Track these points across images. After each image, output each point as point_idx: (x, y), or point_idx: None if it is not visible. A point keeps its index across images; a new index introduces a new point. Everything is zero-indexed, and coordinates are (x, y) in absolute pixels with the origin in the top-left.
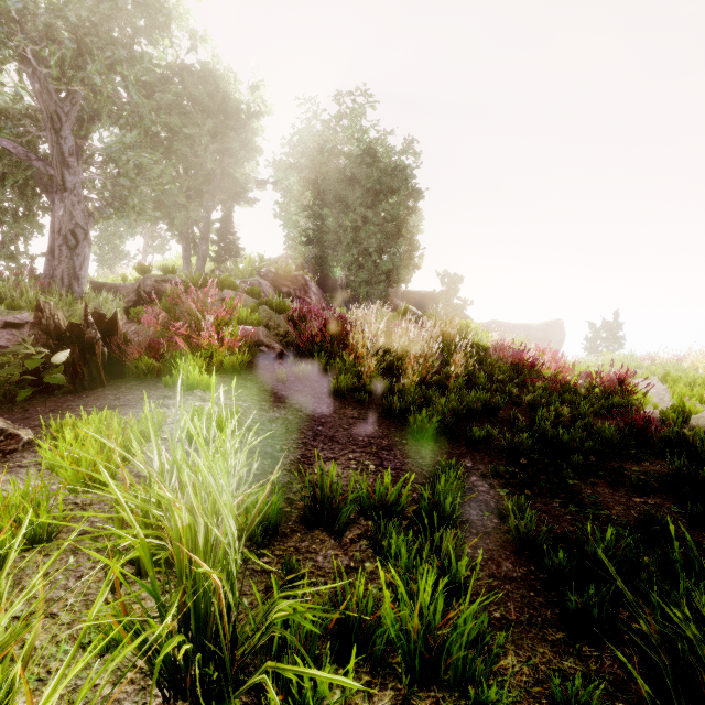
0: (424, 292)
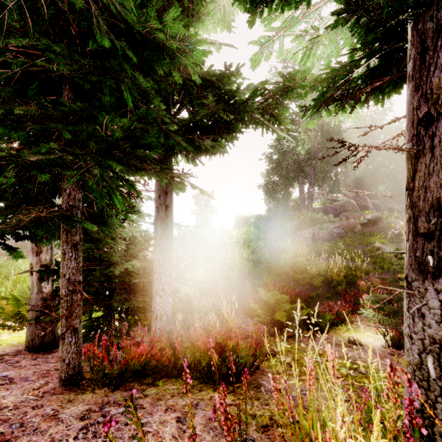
0: None
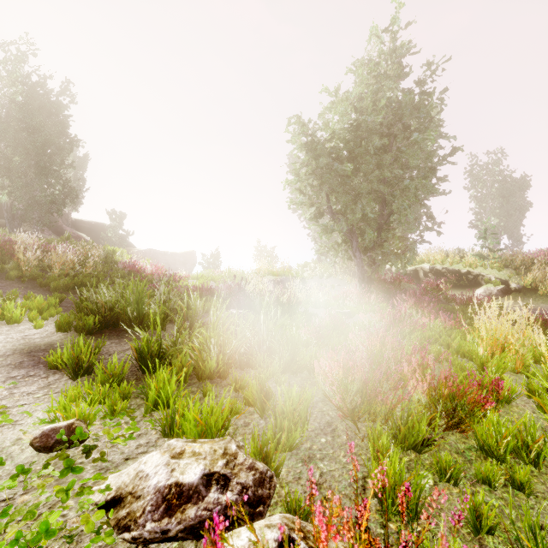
0: (95, 223)
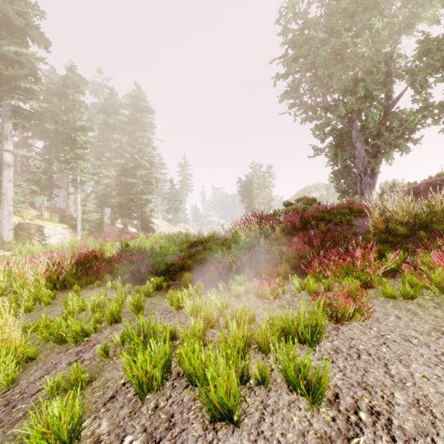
0: None
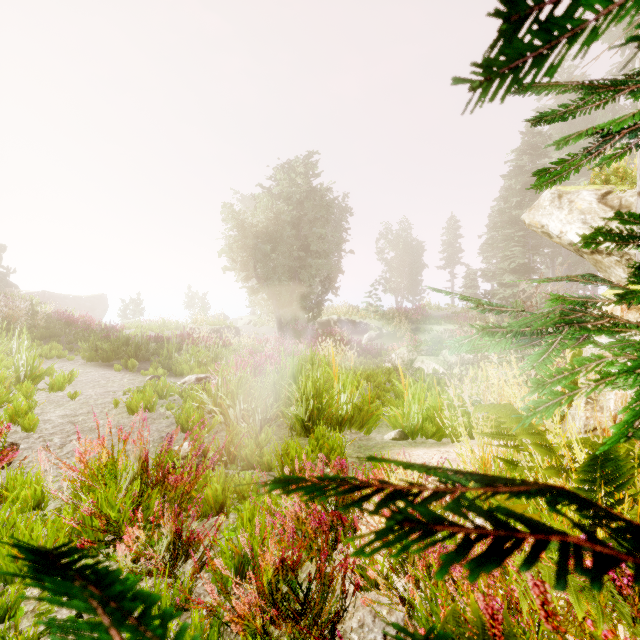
0: None
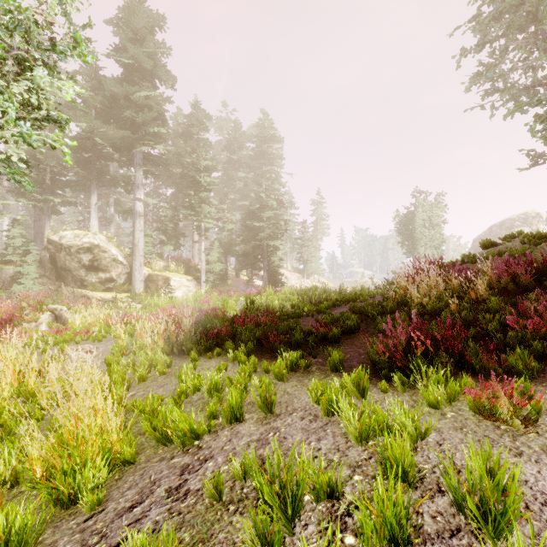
0: None
